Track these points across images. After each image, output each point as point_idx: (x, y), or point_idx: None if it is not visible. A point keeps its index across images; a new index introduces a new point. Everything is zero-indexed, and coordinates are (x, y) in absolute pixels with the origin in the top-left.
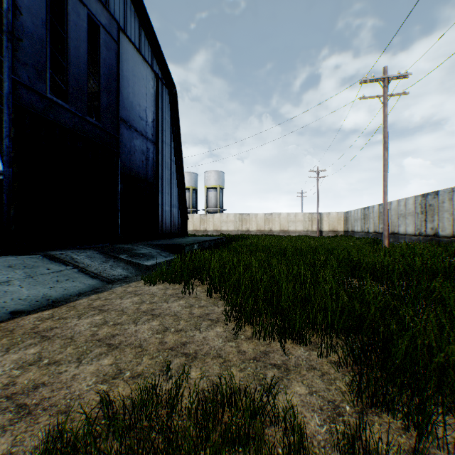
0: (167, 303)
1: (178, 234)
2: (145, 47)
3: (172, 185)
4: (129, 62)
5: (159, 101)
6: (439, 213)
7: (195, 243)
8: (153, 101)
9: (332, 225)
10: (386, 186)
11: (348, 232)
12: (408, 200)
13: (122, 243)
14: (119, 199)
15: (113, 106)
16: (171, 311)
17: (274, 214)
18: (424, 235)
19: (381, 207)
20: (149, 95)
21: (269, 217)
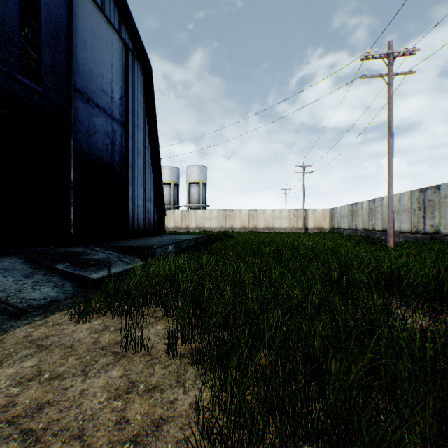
0: (83, 380)
1: (154, 232)
2: (110, 8)
3: (146, 175)
4: (87, 20)
5: (129, 76)
6: (440, 209)
7: (170, 244)
8: (121, 74)
9: (317, 222)
10: (391, 178)
11: (334, 229)
12: (403, 196)
13: (75, 245)
14: (72, 189)
15: (62, 69)
16: (79, 412)
17: (258, 210)
18: (423, 233)
19: (371, 203)
20: (116, 67)
21: (253, 213)
